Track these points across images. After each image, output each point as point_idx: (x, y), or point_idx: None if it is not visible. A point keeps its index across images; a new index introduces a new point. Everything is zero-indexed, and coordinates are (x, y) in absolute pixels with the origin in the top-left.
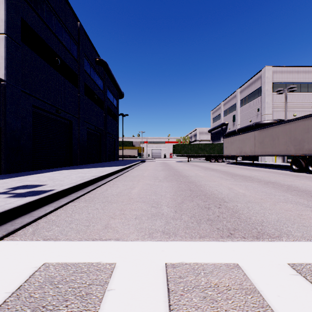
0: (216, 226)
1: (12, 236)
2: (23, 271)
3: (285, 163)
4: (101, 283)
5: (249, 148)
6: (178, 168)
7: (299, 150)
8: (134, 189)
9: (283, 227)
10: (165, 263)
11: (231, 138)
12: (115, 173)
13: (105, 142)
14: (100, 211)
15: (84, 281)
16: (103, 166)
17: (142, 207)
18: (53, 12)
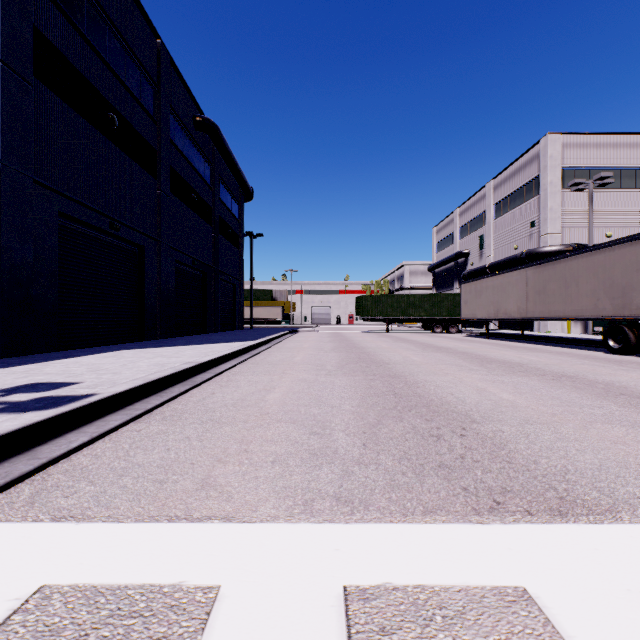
0: (459, 482)
1: None
2: None
3: (590, 334)
4: None
5: (515, 304)
6: (366, 346)
7: (623, 307)
8: (273, 392)
9: (616, 485)
10: (342, 585)
11: (476, 283)
12: (234, 356)
13: (214, 291)
14: (194, 444)
15: None
16: (209, 342)
17: (289, 435)
18: (103, 17)
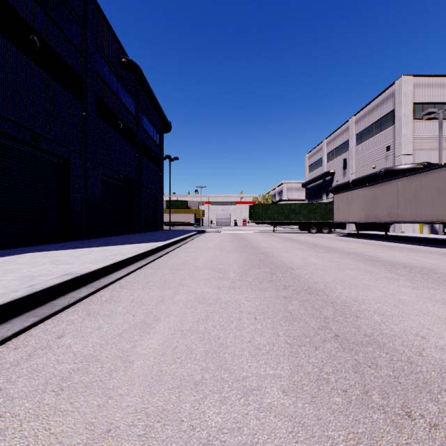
0: None
1: None
2: None
3: (440, 234)
4: None
5: (385, 209)
6: (262, 246)
7: None
8: (153, 330)
9: None
10: None
11: (348, 194)
12: (138, 259)
13: (138, 200)
14: None
15: None
16: (124, 243)
17: None
18: None
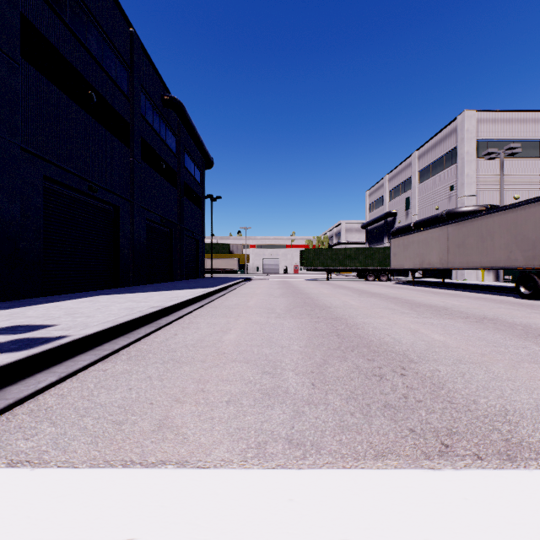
0: (406, 423)
1: None
2: None
3: (501, 282)
4: None
5: (437, 256)
6: (310, 292)
7: (533, 259)
8: (229, 333)
9: None
10: None
11: (404, 238)
12: (196, 301)
13: (179, 245)
14: (155, 383)
15: None
16: (175, 289)
17: (243, 375)
18: (83, 7)
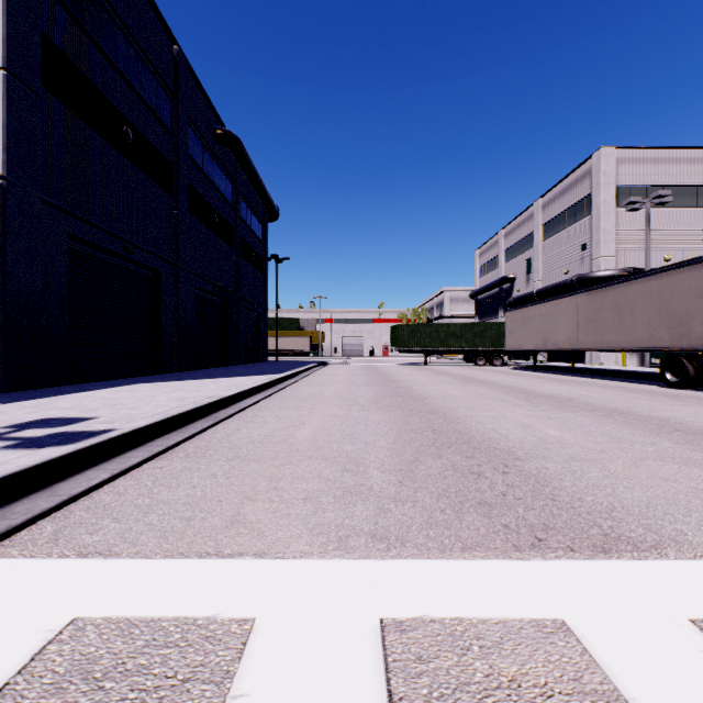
0: (500, 519)
1: (3, 546)
2: (18, 643)
3: (647, 367)
4: (214, 678)
5: (564, 333)
6: (402, 380)
7: (681, 338)
8: (303, 428)
9: (664, 522)
10: (378, 618)
11: (523, 311)
12: (259, 390)
13: (236, 319)
14: (221, 481)
15: (171, 671)
16: (232, 376)
17: (321, 473)
18: (117, 22)
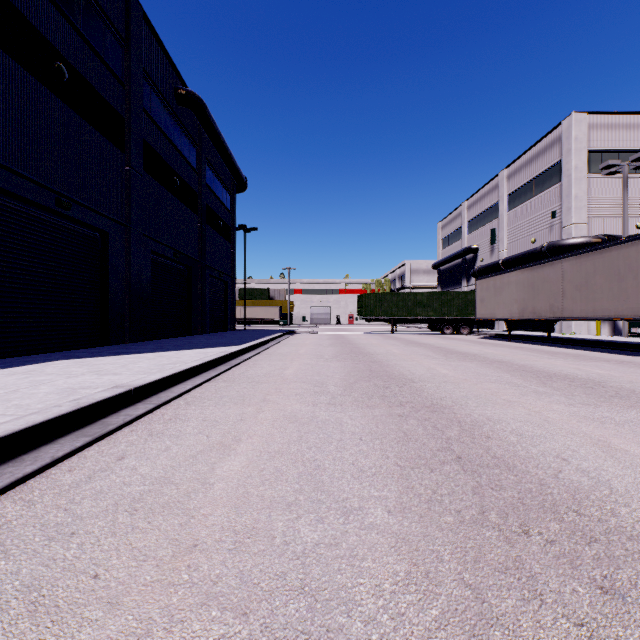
0: None
1: None
2: None
3: (625, 336)
4: None
5: (546, 301)
6: (374, 352)
7: None
8: (234, 452)
9: None
10: None
11: (496, 279)
12: (205, 369)
13: (200, 287)
14: None
15: None
16: (184, 348)
17: None
18: None
